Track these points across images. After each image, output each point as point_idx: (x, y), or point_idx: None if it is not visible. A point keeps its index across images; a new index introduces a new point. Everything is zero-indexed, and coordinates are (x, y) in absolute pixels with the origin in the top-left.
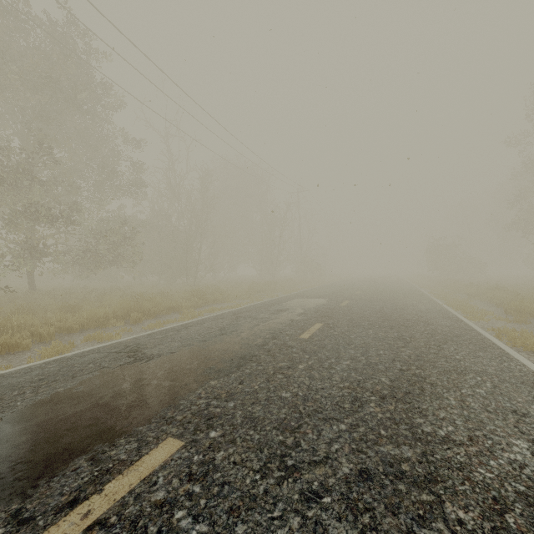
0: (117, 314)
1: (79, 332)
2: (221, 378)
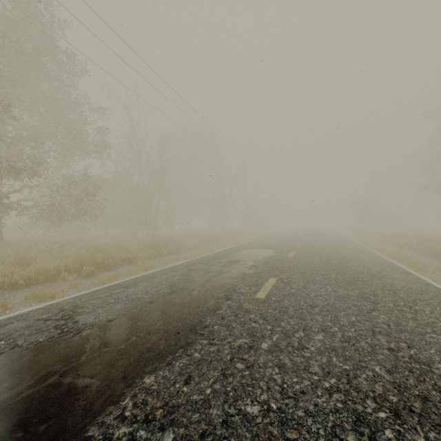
0: (69, 267)
1: (25, 287)
2: (161, 370)
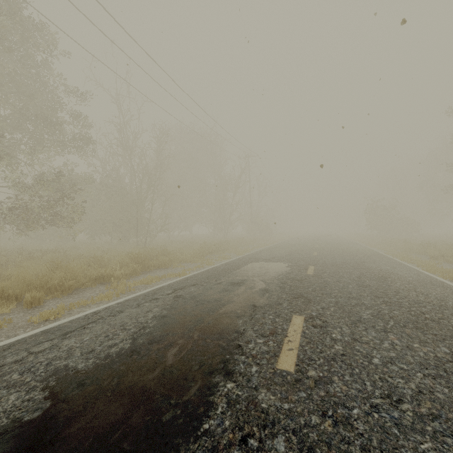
0: (8, 292)
1: None
2: None
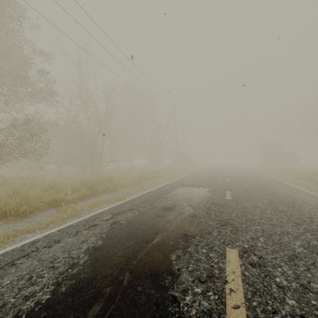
0: None
1: None
2: None
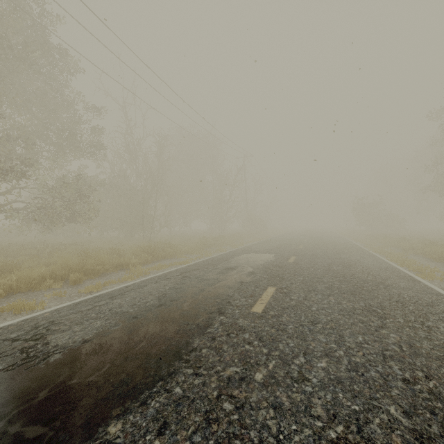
0: (56, 274)
1: (5, 297)
2: (131, 413)
